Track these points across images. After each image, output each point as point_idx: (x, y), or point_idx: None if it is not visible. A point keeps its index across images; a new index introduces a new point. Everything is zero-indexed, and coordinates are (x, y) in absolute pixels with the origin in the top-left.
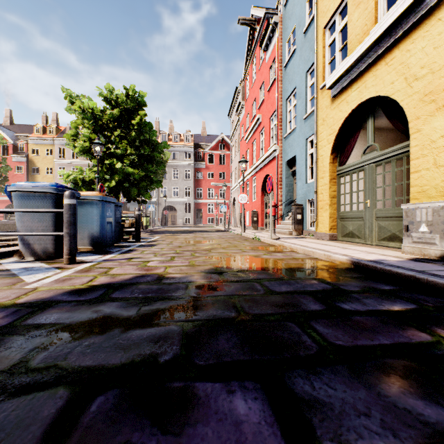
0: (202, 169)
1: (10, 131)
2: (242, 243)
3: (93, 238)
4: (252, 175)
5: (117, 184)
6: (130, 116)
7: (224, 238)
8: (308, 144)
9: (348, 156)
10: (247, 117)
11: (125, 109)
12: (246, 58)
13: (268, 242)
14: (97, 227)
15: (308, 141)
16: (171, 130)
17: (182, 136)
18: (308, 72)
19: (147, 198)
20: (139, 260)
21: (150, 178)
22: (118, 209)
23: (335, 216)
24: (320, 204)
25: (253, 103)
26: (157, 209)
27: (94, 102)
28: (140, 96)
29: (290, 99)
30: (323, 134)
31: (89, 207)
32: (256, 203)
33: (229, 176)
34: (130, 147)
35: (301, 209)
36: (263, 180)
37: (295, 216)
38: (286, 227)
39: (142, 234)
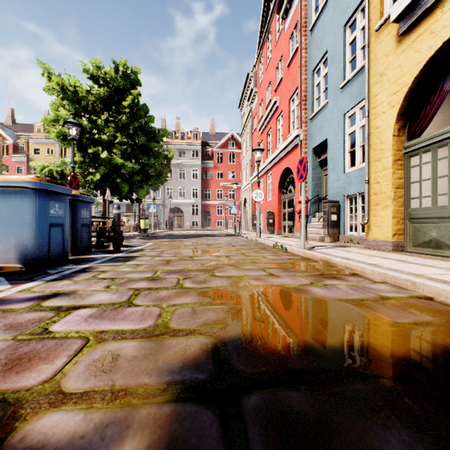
0: (210, 169)
1: (10, 130)
2: (261, 254)
3: (23, 251)
4: (267, 170)
5: (105, 178)
6: (122, 98)
7: (235, 246)
8: (347, 121)
9: (427, 122)
10: (260, 105)
11: (116, 88)
12: (259, 37)
13: (298, 253)
14: (30, 232)
15: (347, 117)
16: (178, 128)
17: (190, 133)
18: (346, 25)
19: (141, 196)
20: (58, 304)
21: (146, 172)
22: (87, 207)
23: (401, 216)
24: (374, 198)
25: (268, 87)
26: (162, 211)
27: (76, 79)
28: (133, 73)
29: (318, 69)
30: (380, 95)
31: (16, 199)
32: (271, 203)
33: (240, 176)
34: (122, 135)
35: (337, 208)
36: (280, 175)
37: (328, 217)
38: (314, 232)
39: (135, 240)
